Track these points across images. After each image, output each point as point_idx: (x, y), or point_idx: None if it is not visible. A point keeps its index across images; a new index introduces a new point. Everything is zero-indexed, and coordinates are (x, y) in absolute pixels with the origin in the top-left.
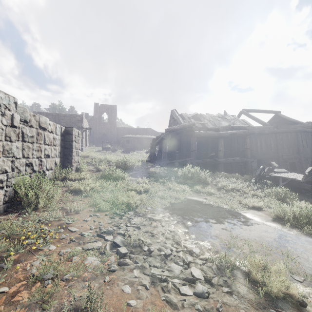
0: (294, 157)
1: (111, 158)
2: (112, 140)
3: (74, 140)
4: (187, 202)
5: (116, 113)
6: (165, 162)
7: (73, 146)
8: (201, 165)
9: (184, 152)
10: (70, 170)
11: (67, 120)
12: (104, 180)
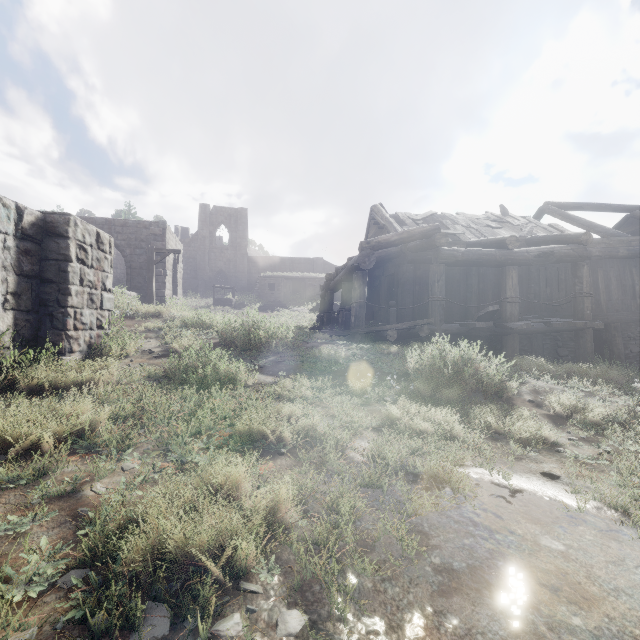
0: None
1: (216, 319)
2: (239, 285)
3: (75, 257)
4: (491, 507)
5: (246, 225)
6: (362, 330)
7: (70, 274)
8: (452, 340)
9: (408, 305)
10: (61, 354)
11: (130, 235)
12: (165, 386)
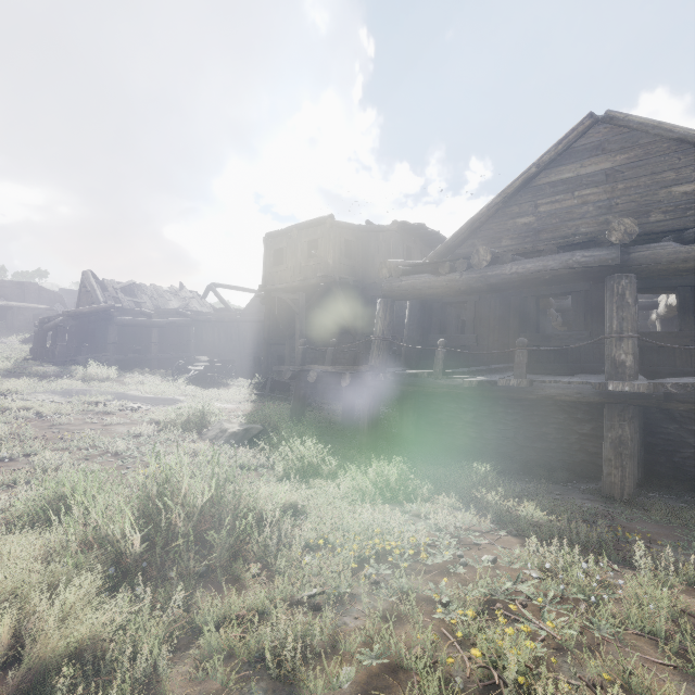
0: (260, 351)
1: None
2: None
3: None
4: (75, 390)
5: None
6: (63, 359)
7: None
8: (131, 364)
9: (101, 344)
10: None
11: None
12: None
